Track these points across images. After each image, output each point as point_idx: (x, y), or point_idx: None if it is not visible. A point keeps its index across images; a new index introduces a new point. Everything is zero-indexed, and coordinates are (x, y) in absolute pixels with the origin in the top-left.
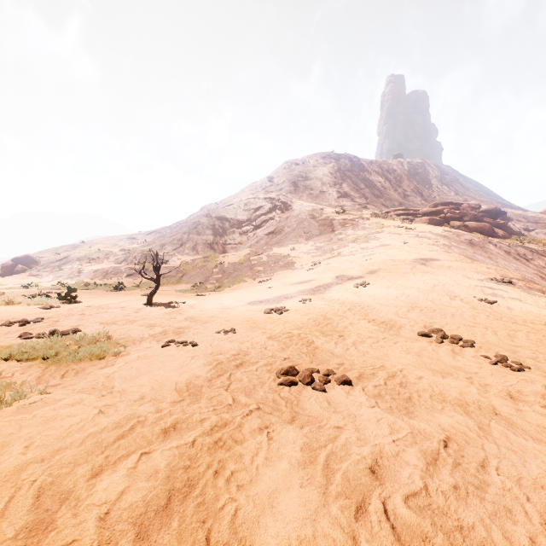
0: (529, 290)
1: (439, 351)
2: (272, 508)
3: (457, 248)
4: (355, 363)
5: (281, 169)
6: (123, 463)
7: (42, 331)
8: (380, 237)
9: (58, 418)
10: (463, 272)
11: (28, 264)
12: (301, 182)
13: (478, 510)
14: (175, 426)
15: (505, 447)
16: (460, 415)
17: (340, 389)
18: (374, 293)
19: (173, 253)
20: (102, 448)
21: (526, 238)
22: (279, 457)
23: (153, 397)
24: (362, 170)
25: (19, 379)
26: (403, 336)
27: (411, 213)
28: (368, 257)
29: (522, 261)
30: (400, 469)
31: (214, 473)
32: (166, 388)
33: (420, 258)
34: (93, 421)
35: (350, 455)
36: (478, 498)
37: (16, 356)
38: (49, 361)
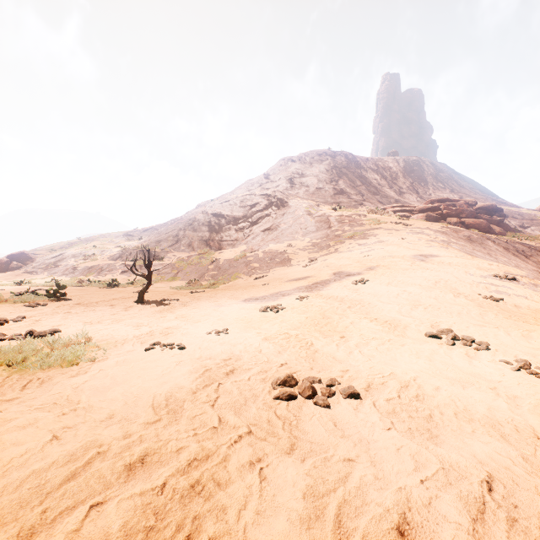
0: (534, 287)
1: (453, 355)
2: None
3: (456, 244)
4: (361, 369)
5: (277, 166)
6: (63, 522)
7: (18, 331)
8: (378, 233)
9: None
10: (465, 268)
11: (23, 261)
12: (297, 179)
13: None
14: (143, 460)
15: None
16: (497, 442)
17: (347, 404)
18: (373, 290)
19: (169, 250)
20: (42, 495)
21: (523, 235)
22: (274, 510)
23: (125, 416)
24: (358, 167)
25: None
26: (410, 337)
27: (408, 210)
28: (365, 253)
29: (521, 257)
30: (437, 528)
31: None
32: (142, 403)
33: (419, 255)
34: (42, 451)
35: (368, 505)
36: None
37: None
38: (14, 368)
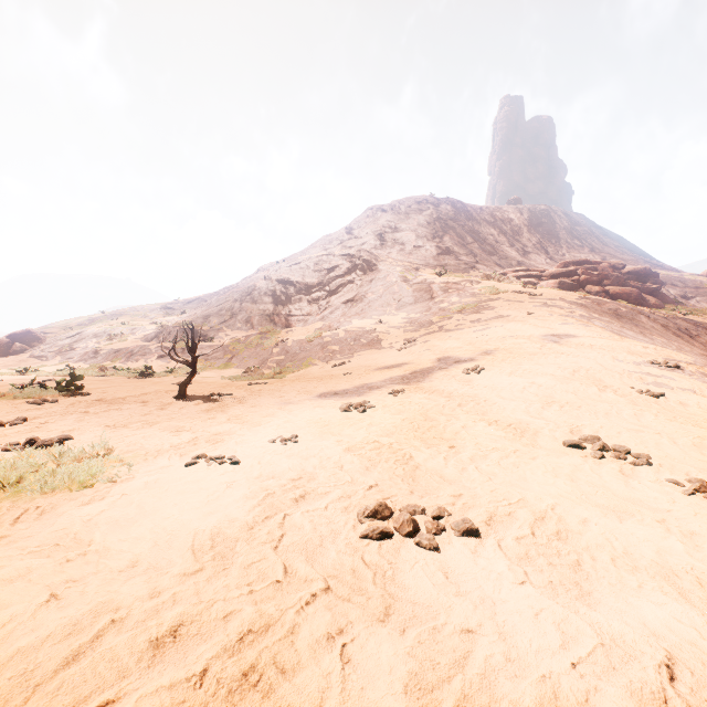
0: (704, 378)
1: (602, 473)
2: None
3: (599, 321)
4: (478, 493)
5: (362, 217)
6: None
7: (16, 439)
8: (496, 306)
9: None
10: (612, 353)
11: (29, 342)
12: (389, 235)
13: None
14: (176, 633)
15: None
16: (676, 603)
17: (462, 545)
18: (491, 382)
19: (220, 328)
20: (28, 689)
21: (686, 308)
22: None
23: (153, 564)
24: (468, 219)
25: None
26: (543, 447)
27: (534, 275)
28: (480, 332)
29: (685, 338)
30: None
31: None
32: (178, 544)
33: (551, 334)
34: (33, 618)
35: (498, 704)
36: None
37: None
38: (5, 492)
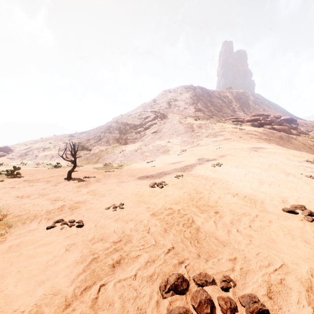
0: None
1: None
2: None
3: (274, 141)
4: (247, 256)
5: (160, 95)
6: None
7: None
8: (224, 134)
9: None
10: (286, 156)
11: (7, 151)
12: (173, 102)
13: None
14: None
15: None
16: None
17: None
18: (227, 171)
19: (94, 145)
20: None
21: (310, 135)
22: None
23: None
24: (208, 96)
25: None
26: (272, 212)
27: (240, 120)
28: (217, 146)
29: (313, 149)
30: None
31: None
32: None
33: (253, 147)
34: None
35: None
36: None
37: None
38: None
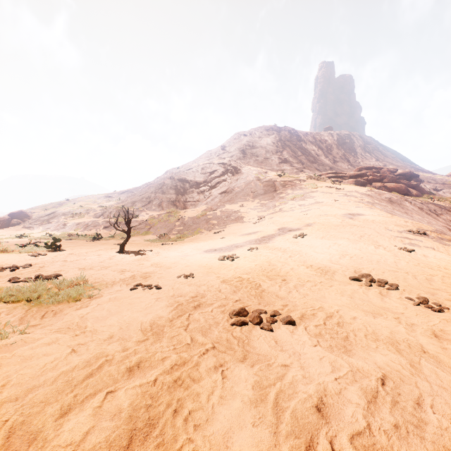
0: (440, 240)
1: (369, 294)
2: (227, 449)
3: (379, 205)
4: (297, 304)
5: (232, 139)
6: (90, 402)
7: (29, 276)
8: (315, 196)
9: (34, 357)
10: (385, 225)
11: (22, 218)
12: (249, 150)
13: (419, 450)
14: (139, 365)
15: (436, 384)
16: (393, 354)
17: (285, 329)
18: (310, 243)
19: (142, 209)
20: (72, 386)
21: (436, 196)
22: (232, 395)
23: (121, 337)
24: (299, 140)
25: (4, 319)
26: (337, 280)
27: (340, 176)
28: (304, 212)
29: (433, 216)
30: (343, 407)
31: (173, 413)
32: (133, 328)
33: (348, 214)
34: (66, 359)
35: (297, 393)
36: (418, 438)
37: (3, 298)
38: (32, 303)
